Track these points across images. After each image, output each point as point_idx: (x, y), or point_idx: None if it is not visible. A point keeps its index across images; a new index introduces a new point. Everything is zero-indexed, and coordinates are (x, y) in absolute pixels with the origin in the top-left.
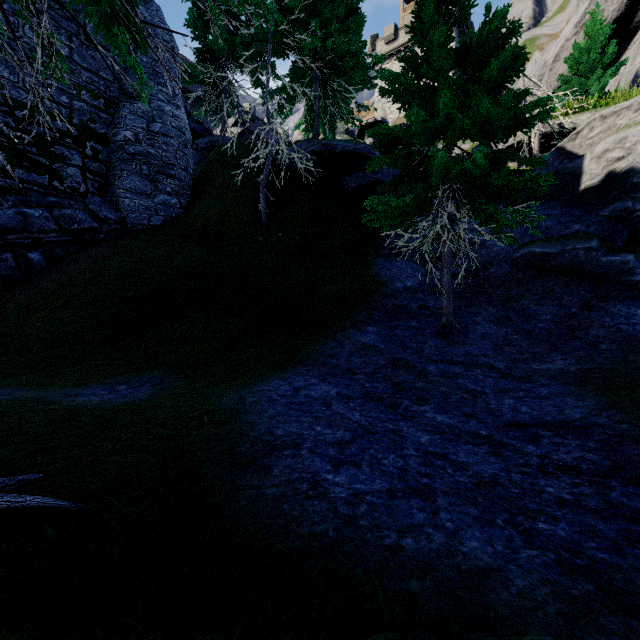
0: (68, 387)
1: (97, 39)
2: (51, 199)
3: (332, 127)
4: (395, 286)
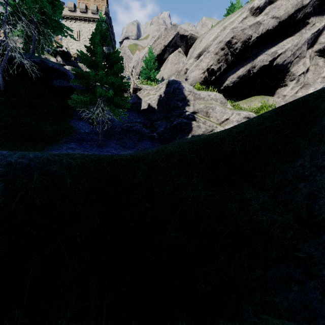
0: None
1: None
2: None
3: (42, 49)
4: (81, 131)
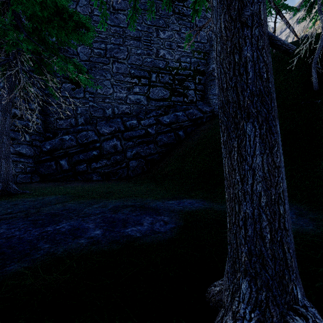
0: None
1: (200, 25)
2: (184, 107)
3: None
4: None
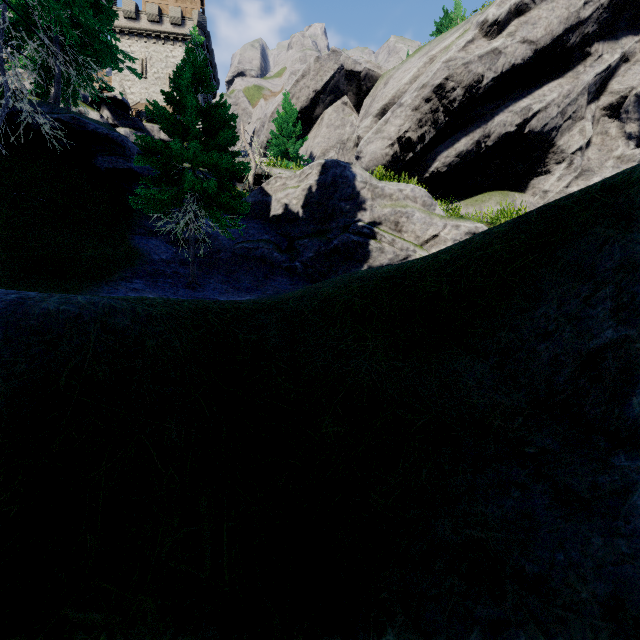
0: None
1: None
2: None
3: (73, 95)
4: (153, 257)
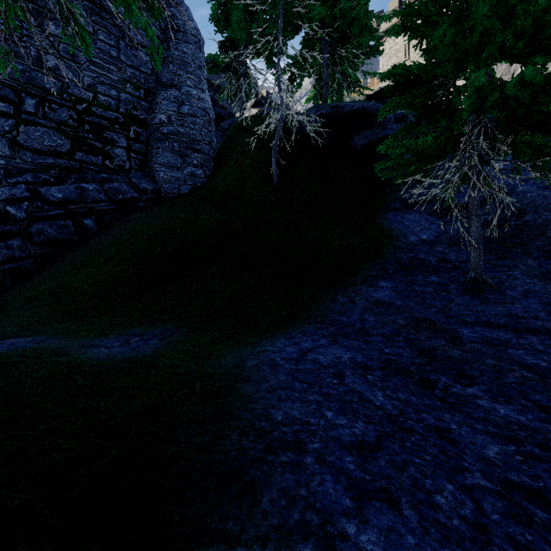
0: (90, 337)
1: (138, 40)
2: (103, 175)
3: (340, 94)
4: (409, 239)
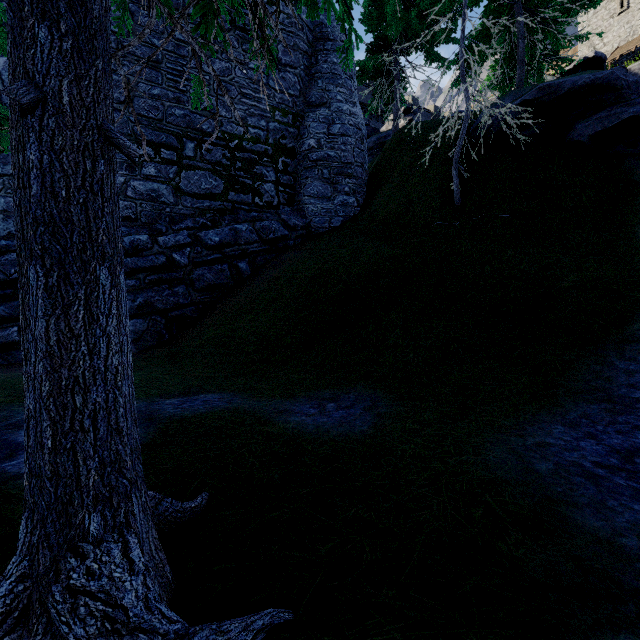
0: (277, 398)
1: (287, 60)
2: (253, 214)
3: (537, 73)
4: None
